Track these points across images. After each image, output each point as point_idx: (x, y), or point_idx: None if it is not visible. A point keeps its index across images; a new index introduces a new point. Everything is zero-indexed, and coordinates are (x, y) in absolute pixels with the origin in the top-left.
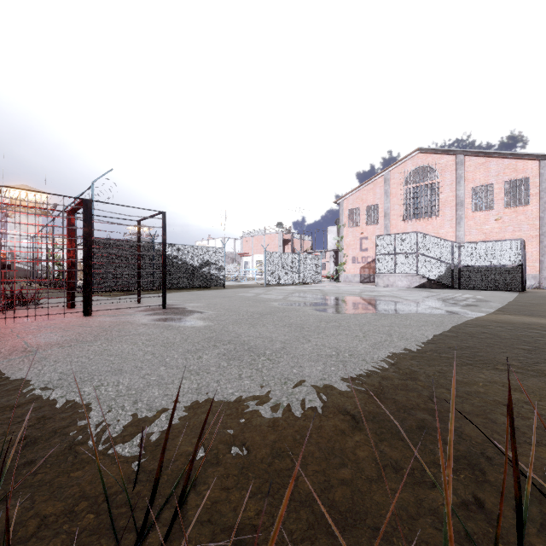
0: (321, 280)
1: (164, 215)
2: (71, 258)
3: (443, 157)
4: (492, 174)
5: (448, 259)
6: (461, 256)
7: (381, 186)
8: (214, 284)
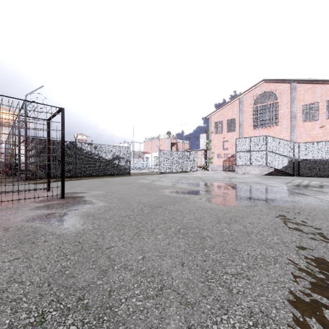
0: (196, 169)
1: (62, 111)
2: None
3: (281, 85)
4: (317, 95)
5: (290, 155)
6: (300, 152)
7: (237, 106)
8: (122, 172)
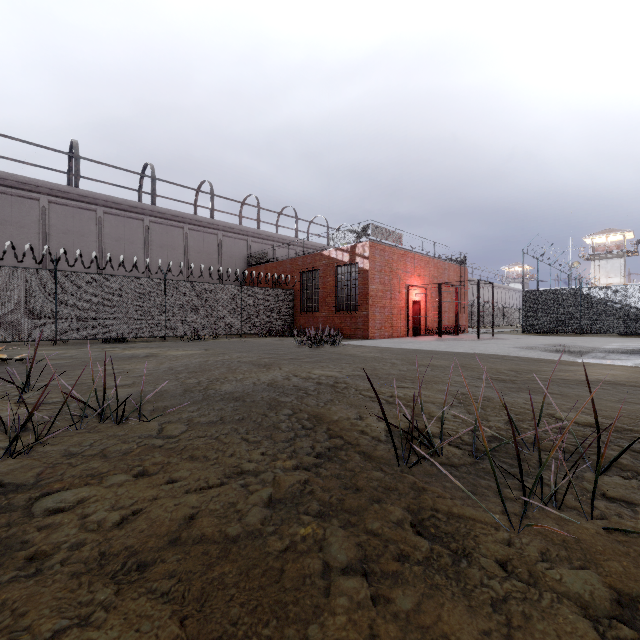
0: None
1: (478, 282)
2: (456, 309)
3: None
4: None
5: None
6: None
7: None
8: None
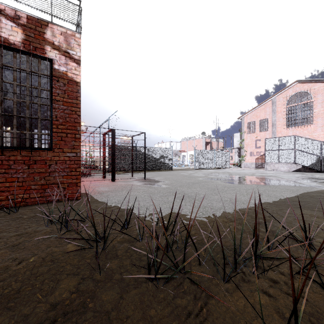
0: (229, 166)
1: (145, 134)
2: (104, 155)
3: (315, 84)
4: None
5: (317, 153)
6: None
7: (270, 106)
8: (166, 168)
